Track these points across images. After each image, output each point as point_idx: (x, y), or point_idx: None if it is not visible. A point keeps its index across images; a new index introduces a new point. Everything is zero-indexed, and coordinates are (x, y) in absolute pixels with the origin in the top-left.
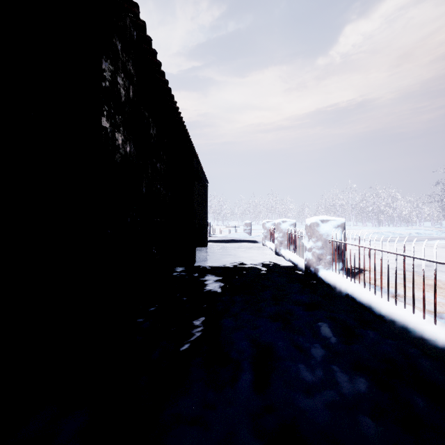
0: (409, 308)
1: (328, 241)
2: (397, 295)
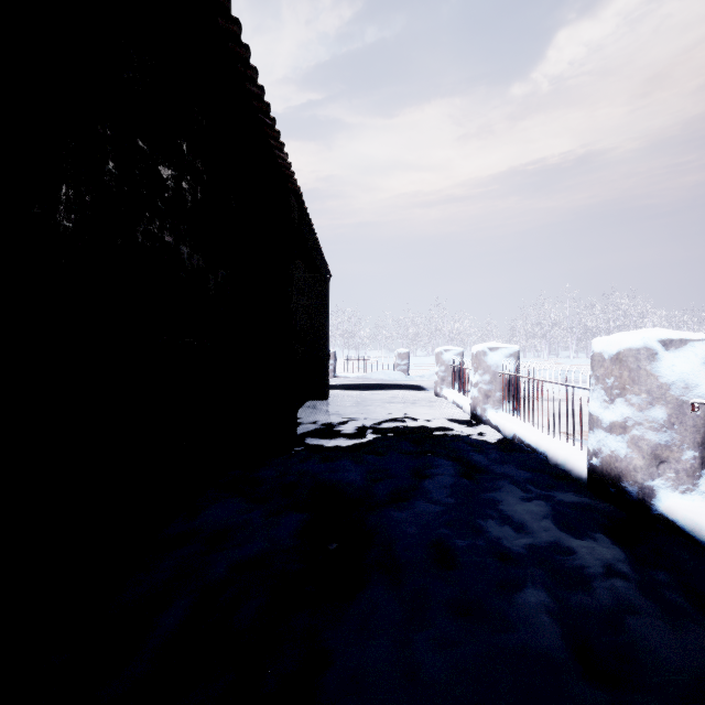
0: None
1: (689, 406)
2: None
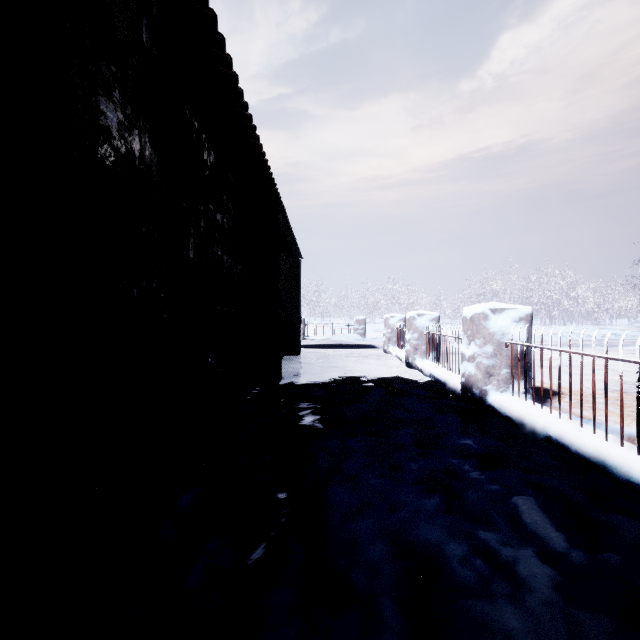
0: None
1: (504, 344)
2: (633, 439)
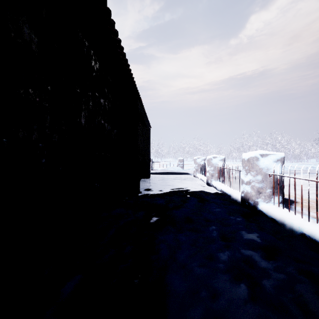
0: None
1: (268, 175)
2: None
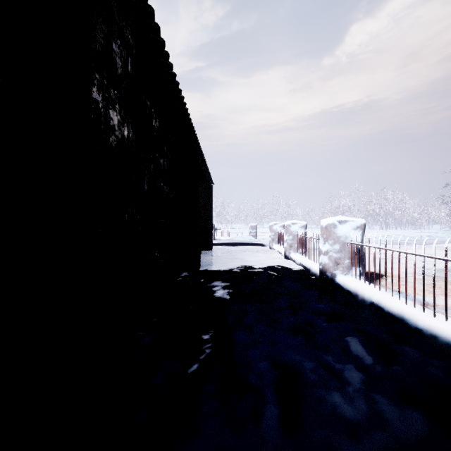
0: (450, 320)
1: (346, 244)
2: (426, 304)
